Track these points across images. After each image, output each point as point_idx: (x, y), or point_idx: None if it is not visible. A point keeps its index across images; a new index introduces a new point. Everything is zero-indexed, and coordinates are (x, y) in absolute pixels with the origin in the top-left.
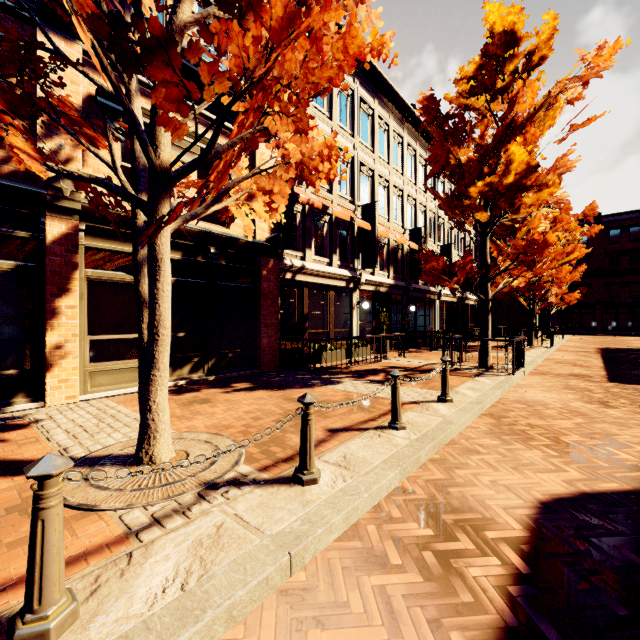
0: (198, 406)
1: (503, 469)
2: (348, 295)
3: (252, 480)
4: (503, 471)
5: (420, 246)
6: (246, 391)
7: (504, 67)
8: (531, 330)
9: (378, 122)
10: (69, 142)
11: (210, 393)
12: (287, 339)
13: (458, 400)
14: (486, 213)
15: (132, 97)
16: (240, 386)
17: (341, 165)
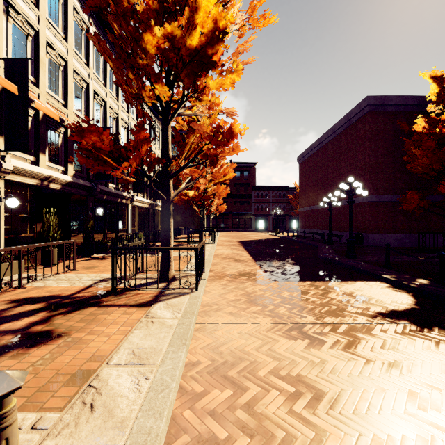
0: None
1: None
2: None
3: None
4: None
5: None
6: None
7: None
8: (202, 231)
9: None
10: None
11: None
12: None
13: None
14: (167, 88)
15: None
16: None
17: None
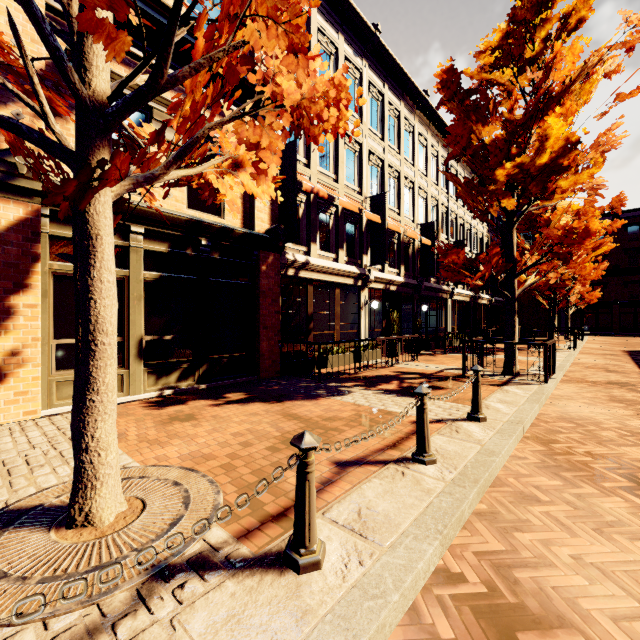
0: (179, 425)
1: (582, 532)
2: (356, 293)
3: (224, 559)
4: (584, 536)
5: (432, 241)
6: (239, 404)
7: (534, 34)
8: (552, 331)
9: (388, 108)
10: (29, 111)
11: (197, 406)
12: (289, 342)
13: (492, 418)
14: (514, 199)
15: (75, 26)
16: (234, 397)
17: (348, 153)
